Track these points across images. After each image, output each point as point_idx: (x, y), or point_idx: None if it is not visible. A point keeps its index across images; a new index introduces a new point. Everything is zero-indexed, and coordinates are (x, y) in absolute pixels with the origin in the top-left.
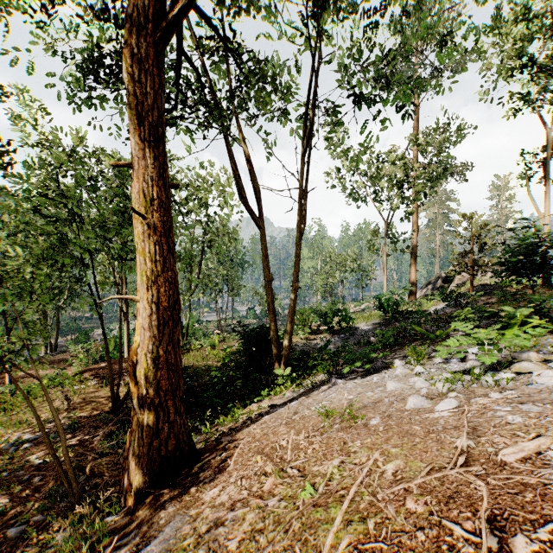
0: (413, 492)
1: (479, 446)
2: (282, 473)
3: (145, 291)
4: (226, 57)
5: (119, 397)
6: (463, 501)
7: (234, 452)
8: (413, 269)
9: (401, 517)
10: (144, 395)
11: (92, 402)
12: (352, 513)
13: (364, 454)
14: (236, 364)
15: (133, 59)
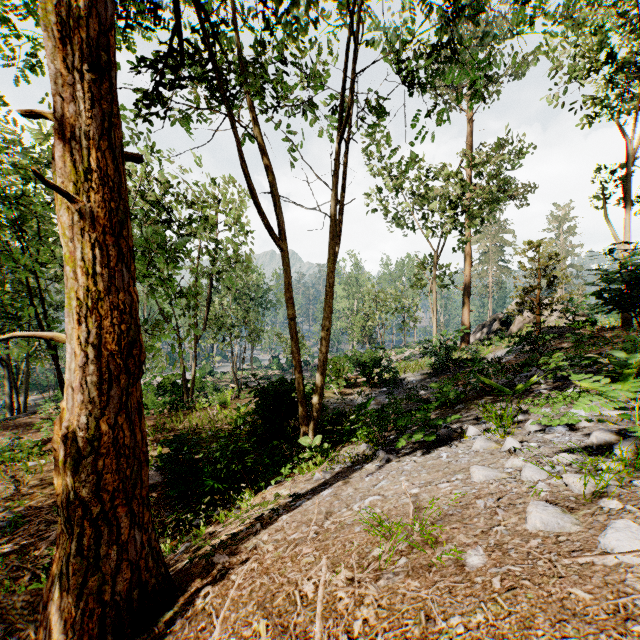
0: None
1: None
2: None
3: (75, 325)
4: None
5: None
6: None
7: (226, 594)
8: (466, 309)
9: None
10: (71, 502)
11: (52, 484)
12: None
13: None
14: (251, 427)
15: None
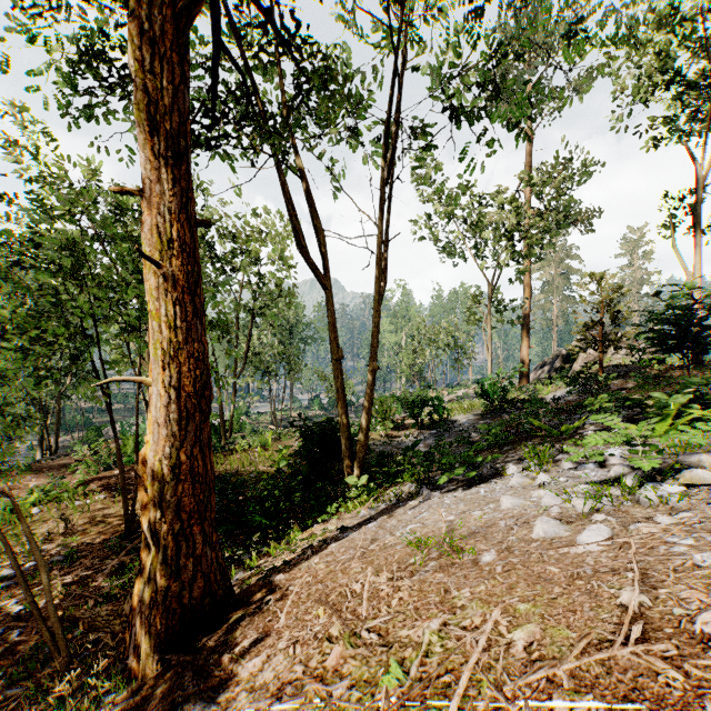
0: (562, 684)
1: (657, 604)
2: (354, 640)
3: (160, 371)
4: (279, 52)
5: (136, 515)
6: (650, 707)
7: (287, 598)
8: (525, 345)
9: None
10: (158, 519)
11: (100, 523)
12: None
13: (477, 612)
14: (295, 470)
15: (142, 38)
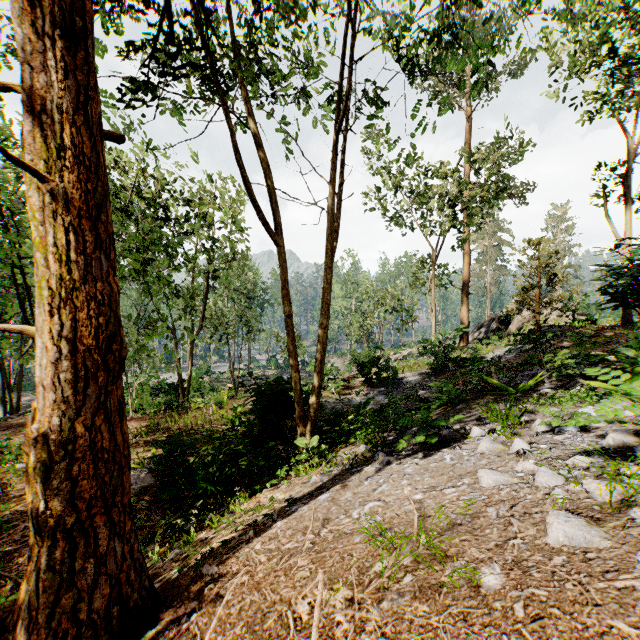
0: None
1: None
2: None
3: (47, 317)
4: None
5: None
6: None
7: (213, 612)
8: (464, 308)
9: None
10: (42, 512)
11: None
12: None
13: None
14: (247, 428)
15: None
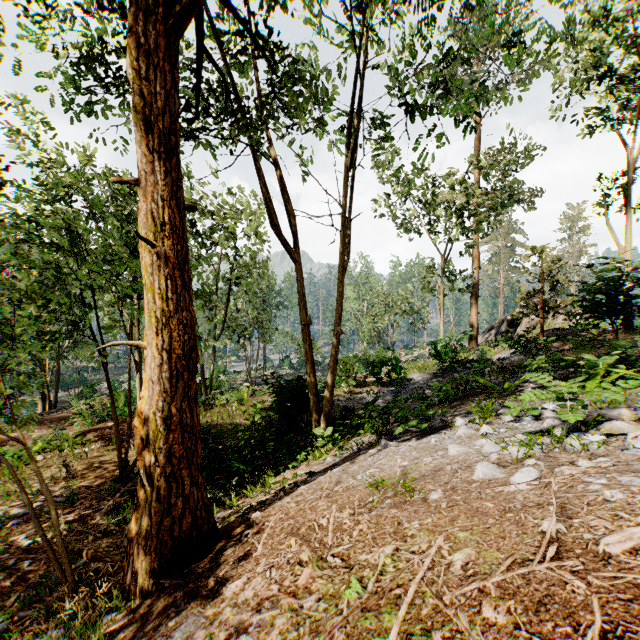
0: (490, 593)
1: (571, 531)
2: (321, 563)
3: (154, 336)
4: (255, 56)
5: (128, 462)
6: (558, 609)
7: (263, 532)
8: (474, 311)
9: (477, 629)
10: (153, 463)
11: (96, 468)
12: (411, 622)
13: (424, 539)
14: (268, 422)
15: (139, 50)
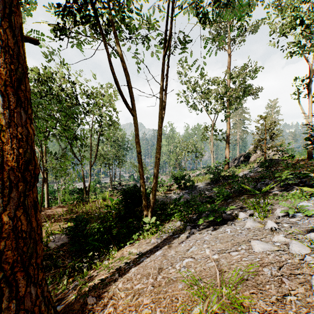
0: None
1: None
2: None
3: None
4: None
5: None
6: None
7: None
8: (227, 150)
9: None
10: None
11: None
12: None
13: None
14: (118, 211)
15: None
